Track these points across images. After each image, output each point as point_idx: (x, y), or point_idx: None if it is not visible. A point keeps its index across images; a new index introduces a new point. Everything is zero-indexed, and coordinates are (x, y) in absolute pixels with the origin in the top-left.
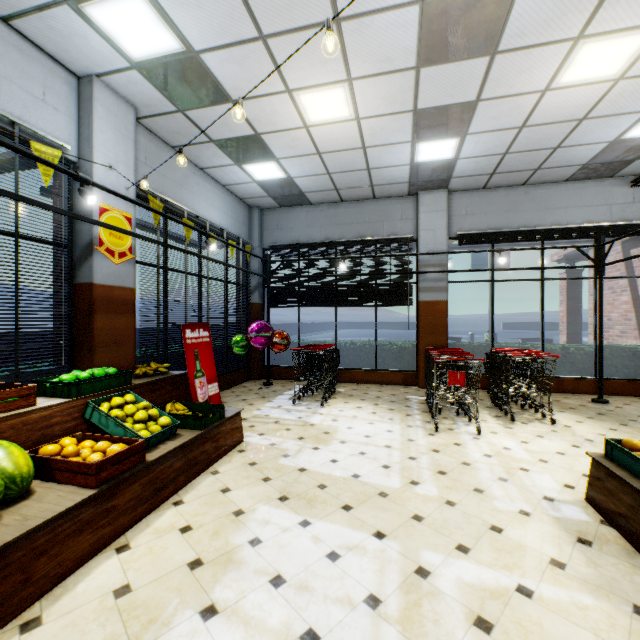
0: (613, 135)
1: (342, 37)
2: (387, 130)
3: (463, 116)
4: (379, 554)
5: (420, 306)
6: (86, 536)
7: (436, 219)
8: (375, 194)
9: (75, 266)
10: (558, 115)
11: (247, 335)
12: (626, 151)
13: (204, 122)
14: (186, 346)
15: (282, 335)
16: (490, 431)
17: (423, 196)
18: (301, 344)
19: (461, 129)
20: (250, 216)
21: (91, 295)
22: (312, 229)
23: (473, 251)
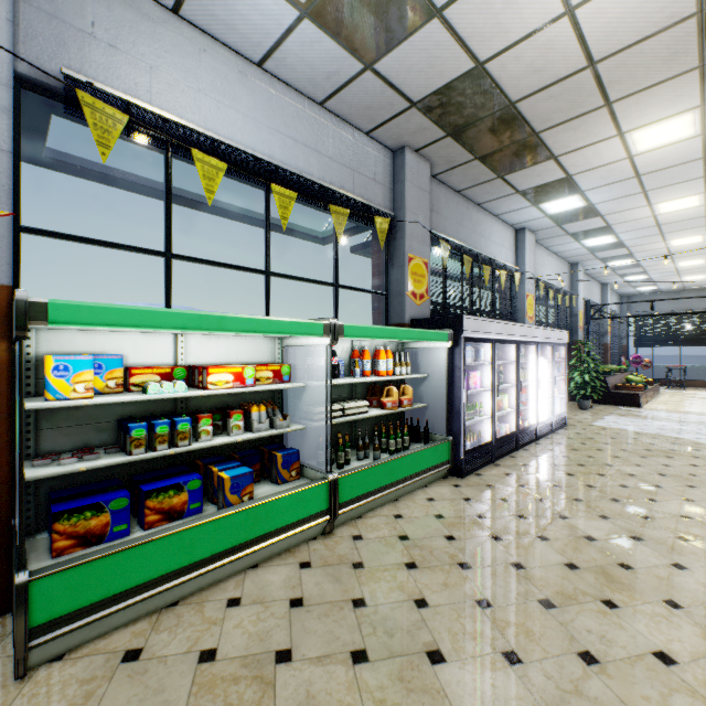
0: None
1: None
2: None
3: None
4: None
5: None
6: (653, 393)
7: None
8: None
9: (599, 338)
10: None
11: (629, 361)
12: None
13: (633, 284)
14: (622, 363)
15: (647, 361)
16: None
17: None
18: (653, 366)
19: None
20: (620, 301)
21: (606, 346)
22: (662, 306)
23: None
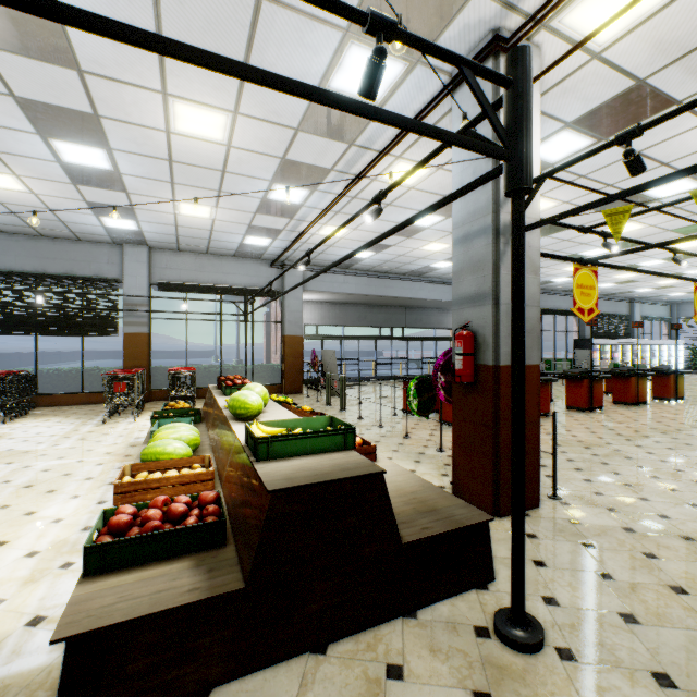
0: (238, 241)
1: (0, 157)
2: (68, 205)
3: (129, 212)
4: (4, 467)
5: (125, 337)
6: None
7: (139, 268)
8: (80, 238)
9: None
10: (195, 225)
11: None
12: (254, 249)
13: None
14: None
15: None
16: (147, 419)
17: (128, 248)
18: None
19: (133, 217)
20: None
21: None
22: (5, 257)
23: (165, 297)
